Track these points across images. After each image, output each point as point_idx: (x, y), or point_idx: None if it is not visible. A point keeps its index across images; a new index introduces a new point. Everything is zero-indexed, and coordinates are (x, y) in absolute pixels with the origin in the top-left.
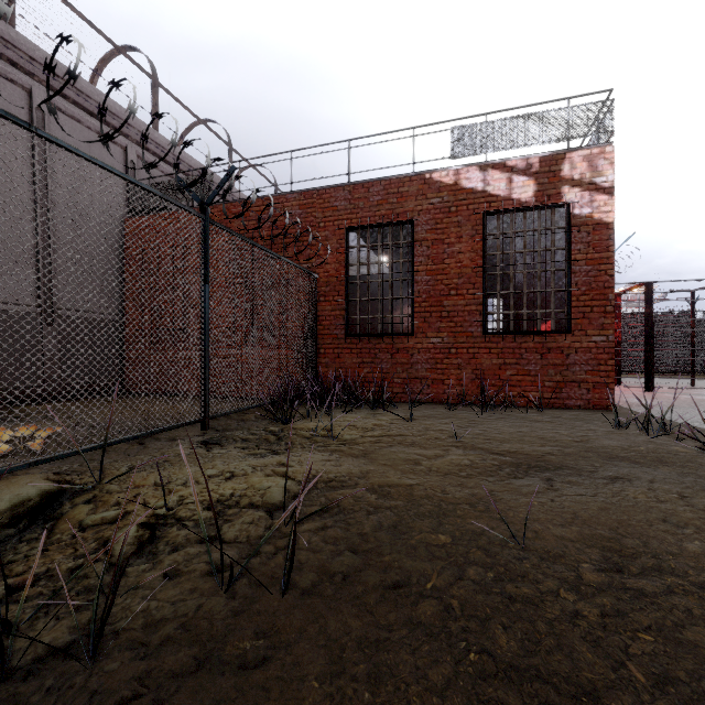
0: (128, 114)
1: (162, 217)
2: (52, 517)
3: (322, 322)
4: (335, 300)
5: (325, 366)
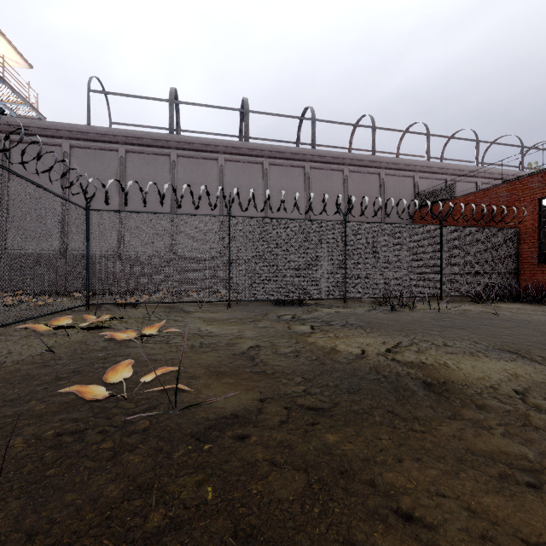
0: (414, 161)
1: (425, 231)
2: (401, 305)
3: (521, 255)
4: (531, 242)
5: (524, 281)
